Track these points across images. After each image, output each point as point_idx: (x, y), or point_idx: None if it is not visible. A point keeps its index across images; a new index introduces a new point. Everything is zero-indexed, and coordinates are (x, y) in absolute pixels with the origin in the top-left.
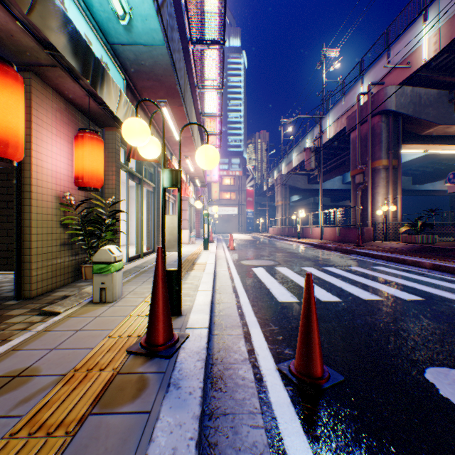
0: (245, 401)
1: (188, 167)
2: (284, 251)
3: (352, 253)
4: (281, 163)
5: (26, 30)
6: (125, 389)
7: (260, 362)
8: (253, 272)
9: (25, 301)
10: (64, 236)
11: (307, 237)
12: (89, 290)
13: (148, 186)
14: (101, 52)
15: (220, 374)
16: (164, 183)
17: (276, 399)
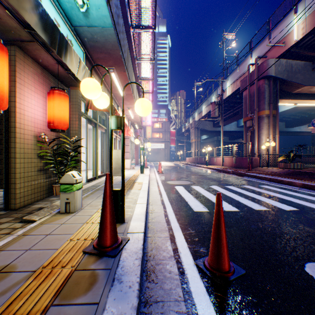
0: (172, 291)
1: (129, 115)
2: (196, 174)
3: (244, 175)
4: (195, 113)
5: (10, 14)
6: (80, 284)
7: (182, 258)
8: (175, 189)
9: (11, 212)
10: (40, 164)
11: (213, 164)
12: (58, 203)
13: (102, 129)
14: (66, 32)
15: (152, 268)
16: (111, 126)
17: (195, 289)
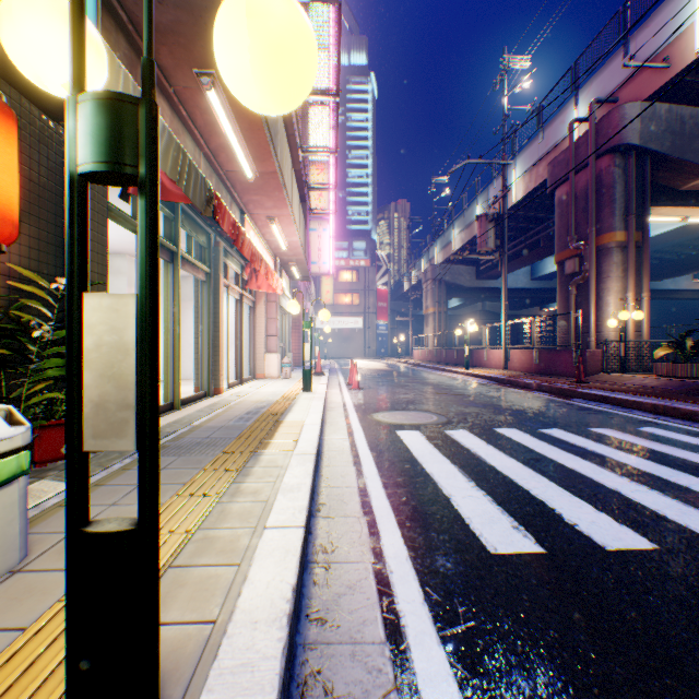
0: None
1: (276, 241)
2: (447, 391)
3: (574, 396)
4: (433, 247)
5: None
6: None
7: None
8: (401, 443)
9: None
10: None
11: (479, 366)
12: None
13: (195, 270)
14: None
15: None
16: (77, 154)
17: None
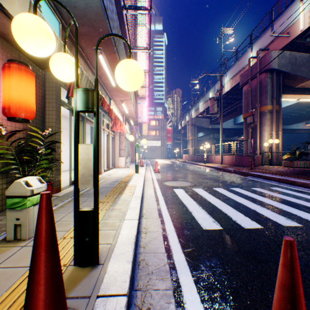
0: None
1: (123, 110)
2: (196, 173)
3: (248, 175)
4: (191, 110)
5: None
6: None
7: None
8: (175, 193)
9: None
10: None
11: (211, 162)
12: None
13: (91, 123)
14: None
15: None
16: (77, 105)
17: None
